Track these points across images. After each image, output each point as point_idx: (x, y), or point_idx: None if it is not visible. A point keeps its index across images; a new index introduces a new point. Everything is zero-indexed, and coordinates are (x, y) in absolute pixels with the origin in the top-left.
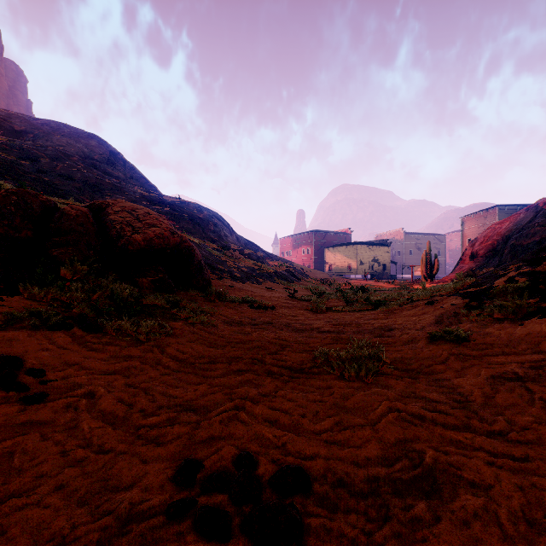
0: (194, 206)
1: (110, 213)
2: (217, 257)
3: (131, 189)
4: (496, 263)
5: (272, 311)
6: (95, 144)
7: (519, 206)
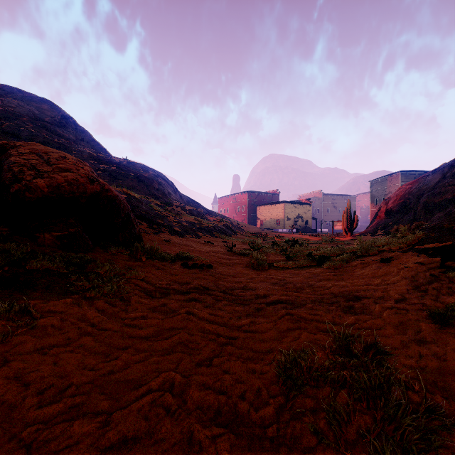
0: (141, 167)
1: (12, 155)
2: (159, 212)
3: (80, 149)
4: (411, 218)
5: (209, 271)
6: (47, 108)
7: (417, 171)
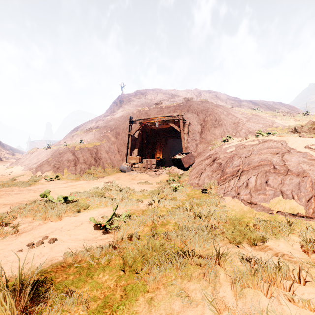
0: None
1: None
2: None
3: None
4: None
5: None
6: None
7: None
